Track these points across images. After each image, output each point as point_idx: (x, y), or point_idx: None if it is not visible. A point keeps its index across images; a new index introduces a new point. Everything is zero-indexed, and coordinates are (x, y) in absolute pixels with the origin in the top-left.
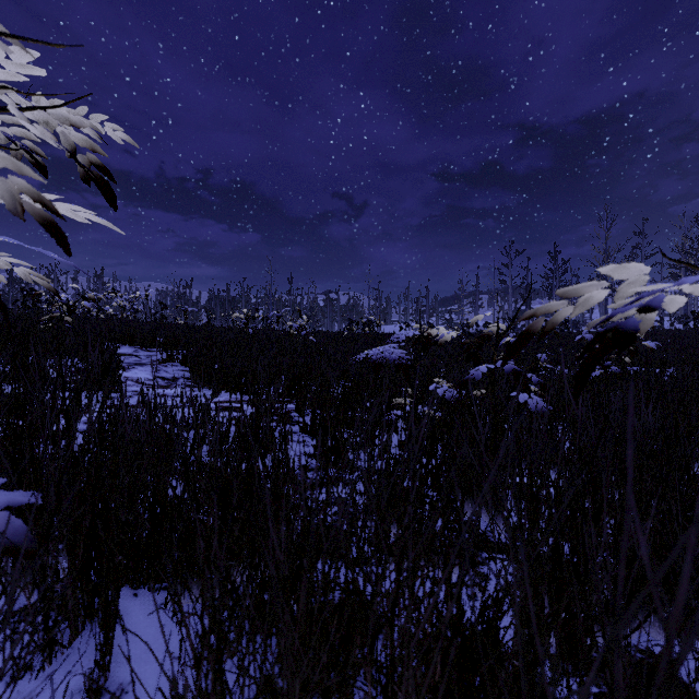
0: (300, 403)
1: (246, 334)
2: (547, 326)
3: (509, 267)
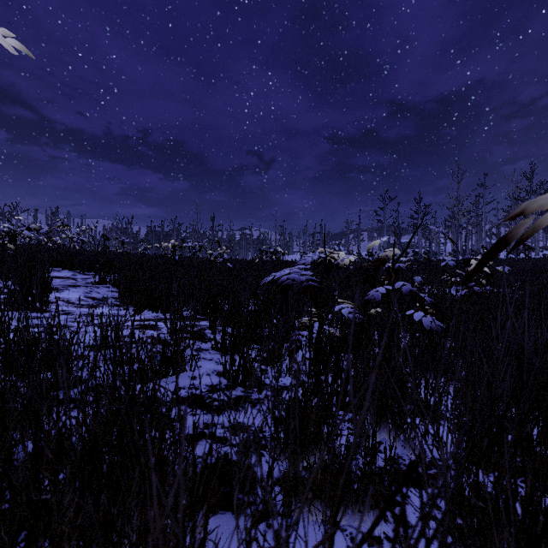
0: (213, 321)
1: (173, 261)
2: (526, 232)
3: (384, 209)
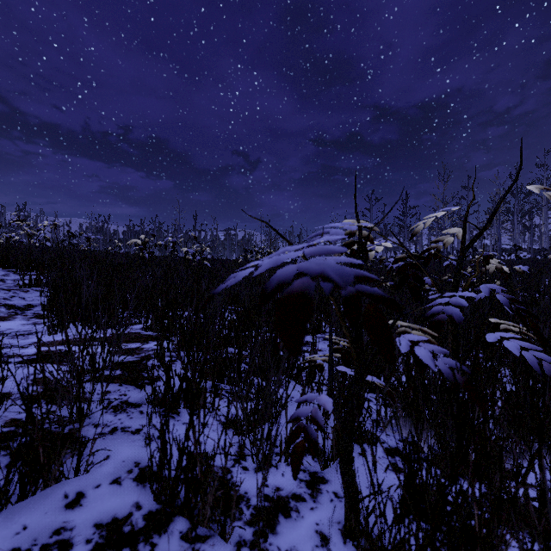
0: (161, 346)
1: (142, 259)
2: None
3: (371, 210)
